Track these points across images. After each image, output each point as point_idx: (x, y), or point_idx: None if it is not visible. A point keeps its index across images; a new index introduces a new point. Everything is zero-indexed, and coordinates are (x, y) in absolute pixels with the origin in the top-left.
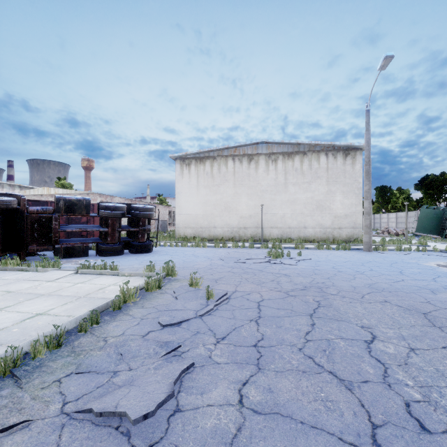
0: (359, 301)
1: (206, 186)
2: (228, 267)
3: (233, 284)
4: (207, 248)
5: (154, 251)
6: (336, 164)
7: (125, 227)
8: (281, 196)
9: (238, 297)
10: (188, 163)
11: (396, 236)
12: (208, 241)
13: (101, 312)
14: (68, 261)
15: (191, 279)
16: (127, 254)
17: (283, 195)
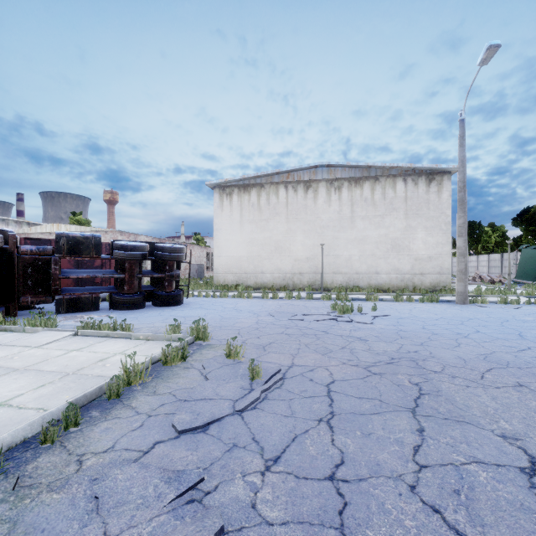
0: (480, 384)
1: (251, 220)
2: (281, 327)
3: (288, 353)
4: (252, 300)
5: (184, 303)
6: (418, 192)
7: (147, 272)
8: (347, 233)
9: (297, 376)
10: (230, 192)
11: (491, 284)
12: (254, 290)
13: (90, 402)
14: (70, 317)
15: (228, 348)
16: (149, 307)
17: (349, 232)
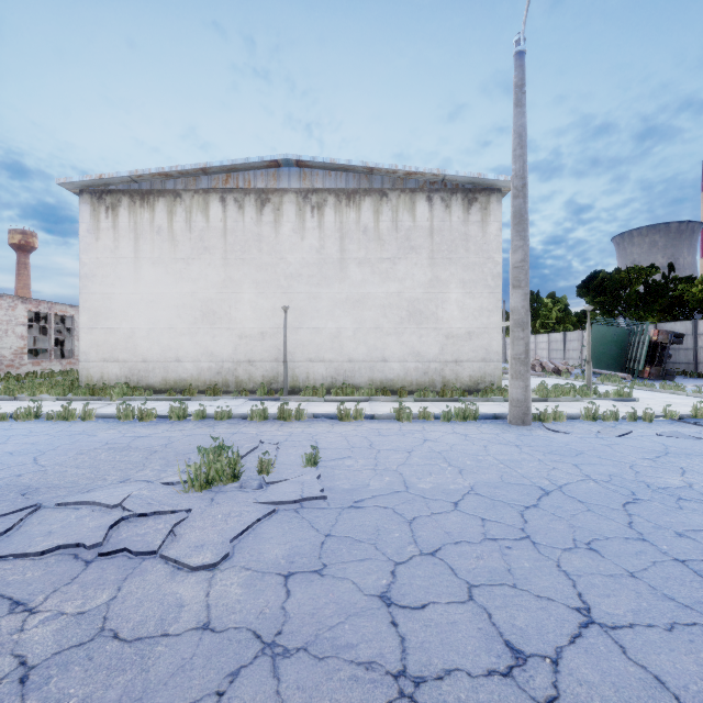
0: None
1: (156, 260)
2: None
3: None
4: (78, 426)
5: None
6: (450, 221)
7: None
8: (333, 289)
9: None
10: (113, 203)
11: (556, 374)
12: (162, 393)
13: None
14: None
15: None
16: None
17: (336, 287)
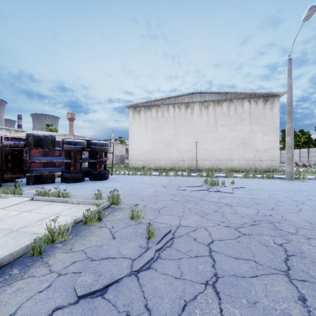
0: None
1: (152, 127)
2: (170, 195)
3: (176, 216)
4: (152, 177)
5: (109, 178)
6: (258, 108)
7: (85, 159)
8: (212, 135)
9: (183, 236)
10: (139, 110)
11: (304, 167)
12: (154, 170)
13: (16, 259)
14: (35, 187)
15: (131, 212)
16: (87, 181)
17: (213, 134)
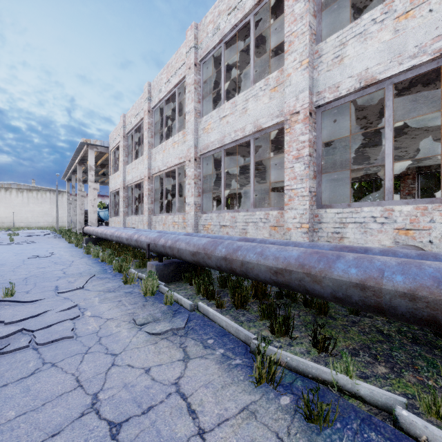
0: (25, 232)
1: None
2: None
3: None
4: None
5: None
6: (55, 197)
7: None
8: (26, 208)
9: None
10: None
11: None
12: None
13: None
14: None
15: None
16: None
17: (27, 208)
